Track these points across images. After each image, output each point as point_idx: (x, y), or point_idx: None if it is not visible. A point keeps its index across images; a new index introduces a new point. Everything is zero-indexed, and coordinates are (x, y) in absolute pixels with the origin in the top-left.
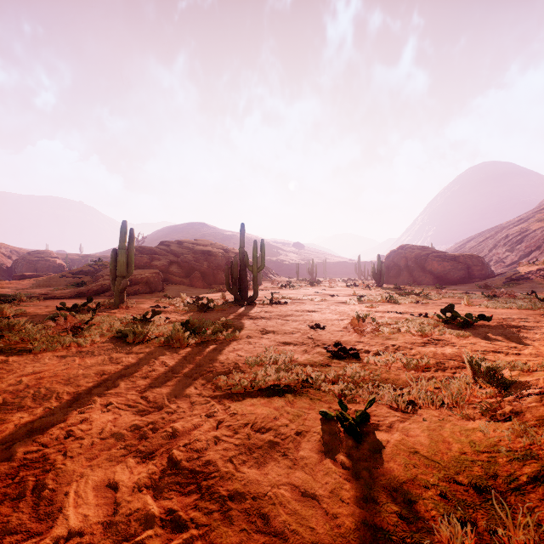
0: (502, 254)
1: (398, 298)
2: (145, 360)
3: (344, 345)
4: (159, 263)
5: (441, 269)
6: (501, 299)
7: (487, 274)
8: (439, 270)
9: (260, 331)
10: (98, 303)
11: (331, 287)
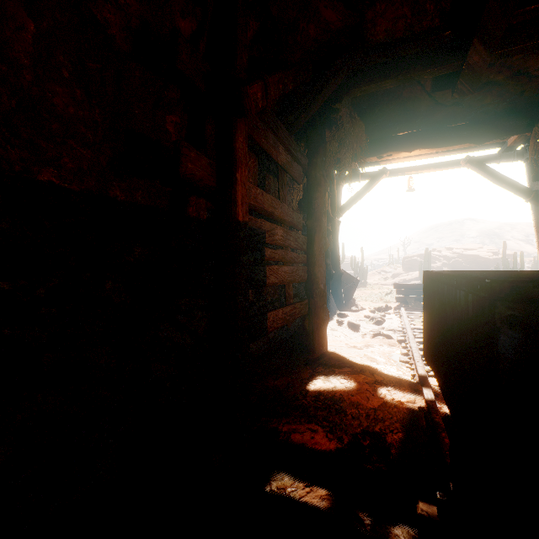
0: None
1: None
2: None
3: None
4: (434, 265)
5: None
6: None
7: None
8: None
9: None
10: None
11: None
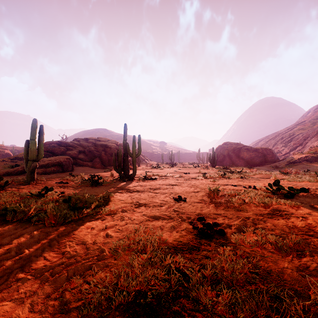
0: (280, 148)
1: (229, 175)
2: (2, 248)
3: (206, 218)
4: (71, 152)
5: (249, 157)
6: (292, 175)
7: (275, 160)
8: (247, 157)
9: (134, 204)
10: (6, 181)
11: (184, 168)
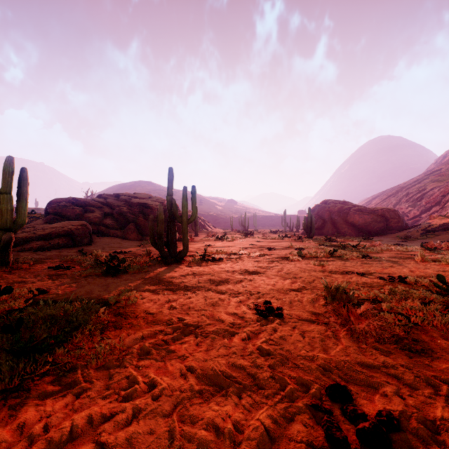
0: (406, 209)
1: (341, 252)
2: None
3: (351, 389)
4: (92, 214)
5: (362, 222)
6: (445, 252)
7: (403, 226)
8: (360, 223)
9: (173, 326)
10: None
11: (265, 239)
